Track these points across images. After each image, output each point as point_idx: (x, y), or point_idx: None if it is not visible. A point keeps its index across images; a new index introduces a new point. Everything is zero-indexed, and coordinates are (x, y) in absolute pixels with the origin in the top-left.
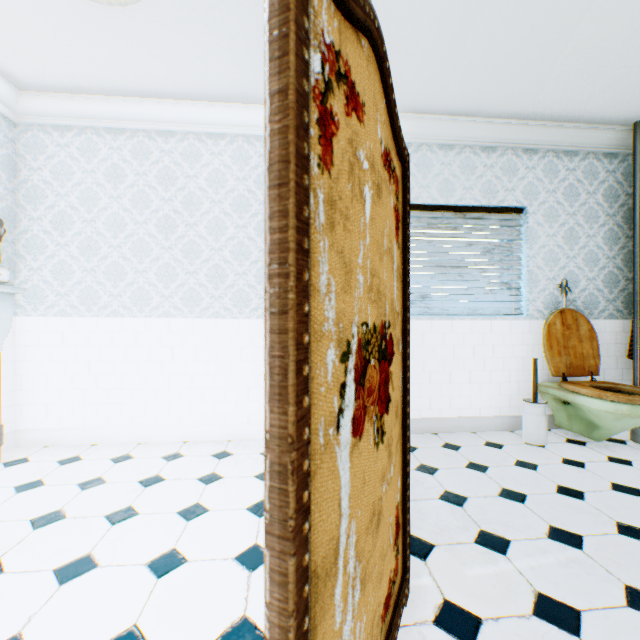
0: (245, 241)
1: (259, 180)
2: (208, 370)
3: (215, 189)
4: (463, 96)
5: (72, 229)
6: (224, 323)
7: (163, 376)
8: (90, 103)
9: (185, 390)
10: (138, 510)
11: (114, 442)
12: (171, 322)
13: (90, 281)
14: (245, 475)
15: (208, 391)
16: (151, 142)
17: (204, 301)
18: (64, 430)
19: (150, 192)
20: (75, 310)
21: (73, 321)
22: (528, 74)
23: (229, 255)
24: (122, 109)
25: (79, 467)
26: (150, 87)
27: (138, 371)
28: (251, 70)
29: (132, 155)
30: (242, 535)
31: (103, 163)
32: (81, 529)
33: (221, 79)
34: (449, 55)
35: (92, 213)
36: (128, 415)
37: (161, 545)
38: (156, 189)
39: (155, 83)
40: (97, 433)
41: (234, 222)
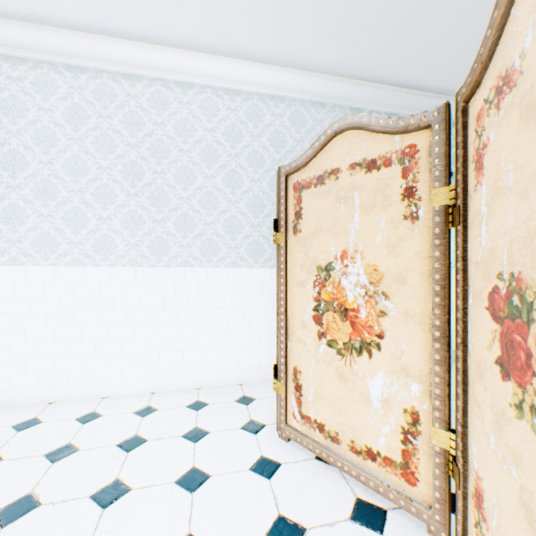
0: (213, 191)
1: (227, 132)
2: (176, 319)
3: (183, 138)
4: (415, 69)
5: (25, 170)
6: (192, 272)
7: (129, 326)
8: (48, 35)
9: (152, 340)
10: (128, 484)
11: (74, 398)
12: (137, 271)
13: (46, 227)
14: (231, 428)
15: (176, 340)
16: (116, 84)
17: (172, 250)
18: (15, 389)
19: (114, 136)
20: (29, 258)
21: (26, 270)
22: (475, 53)
23: (197, 204)
24: (84, 46)
25: (41, 432)
26: (118, 25)
27: (101, 322)
28: (230, 18)
29: (95, 96)
30: (260, 505)
31: (62, 102)
32: (65, 520)
33: (197, 24)
34: (418, 25)
35: (49, 154)
36: (90, 369)
37: (172, 531)
38: (121, 133)
39: (125, 20)
40: (55, 390)
41: (202, 172)
